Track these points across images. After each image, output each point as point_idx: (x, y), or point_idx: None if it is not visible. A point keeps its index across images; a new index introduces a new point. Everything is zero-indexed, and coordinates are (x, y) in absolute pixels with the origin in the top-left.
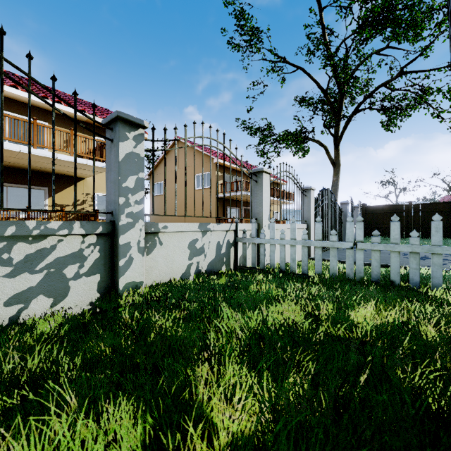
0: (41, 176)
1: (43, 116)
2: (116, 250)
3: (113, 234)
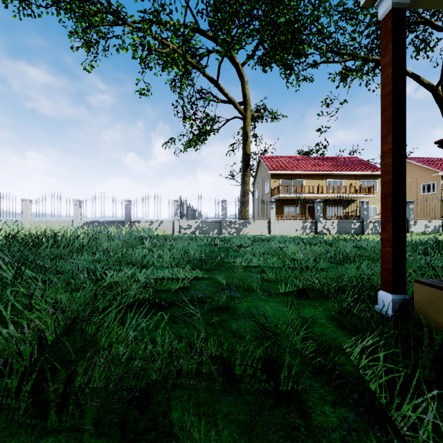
0: (341, 201)
1: (342, 177)
2: (408, 225)
3: (407, 222)
